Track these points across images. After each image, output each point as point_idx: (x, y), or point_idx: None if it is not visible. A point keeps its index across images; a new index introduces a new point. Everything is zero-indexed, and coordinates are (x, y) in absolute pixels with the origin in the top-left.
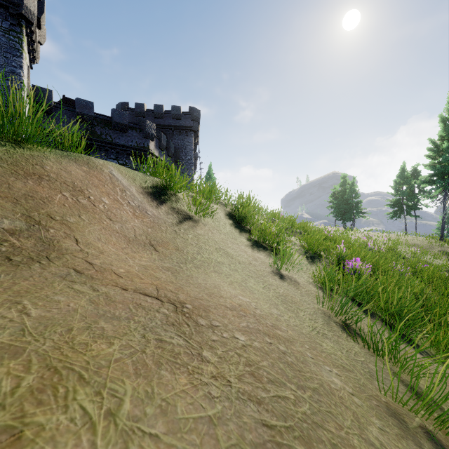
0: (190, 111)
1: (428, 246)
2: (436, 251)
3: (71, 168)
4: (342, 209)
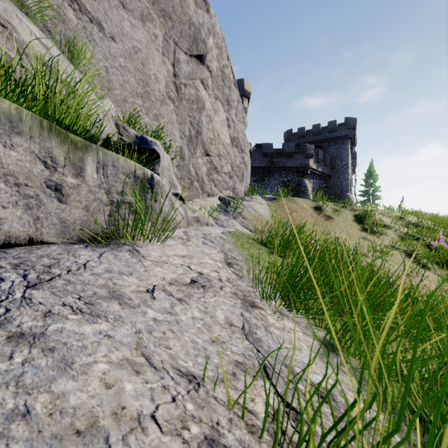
0: (345, 121)
1: None
2: None
3: (293, 205)
4: None
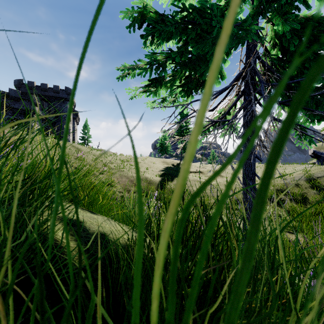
0: (66, 89)
1: (170, 162)
2: (170, 164)
3: None
4: (161, 148)
